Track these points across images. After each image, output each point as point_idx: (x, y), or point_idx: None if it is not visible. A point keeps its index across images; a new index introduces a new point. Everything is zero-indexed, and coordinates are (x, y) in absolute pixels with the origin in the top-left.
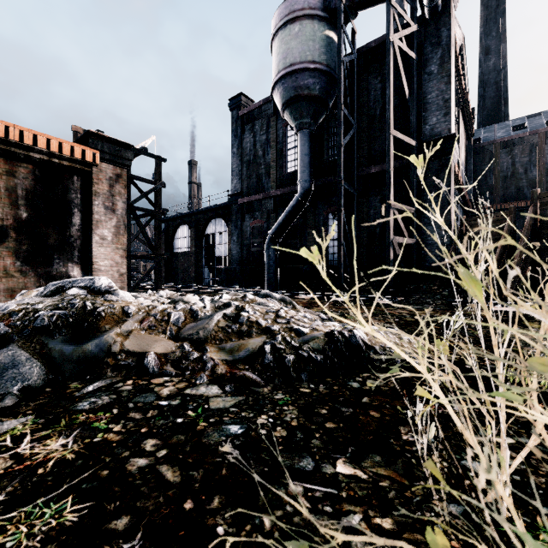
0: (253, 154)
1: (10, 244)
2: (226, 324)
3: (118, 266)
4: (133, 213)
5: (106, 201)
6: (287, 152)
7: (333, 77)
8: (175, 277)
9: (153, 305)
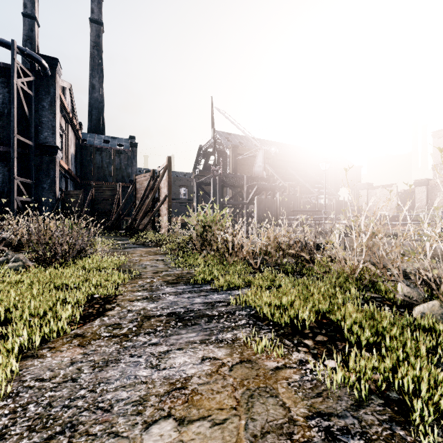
0: None
1: None
2: None
3: None
4: None
5: None
6: None
7: None
8: None
9: None
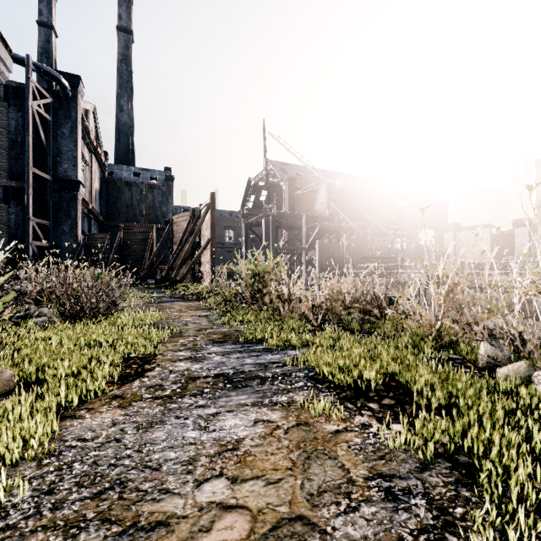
0: None
1: None
2: None
3: None
4: None
5: None
6: None
7: None
8: None
9: None
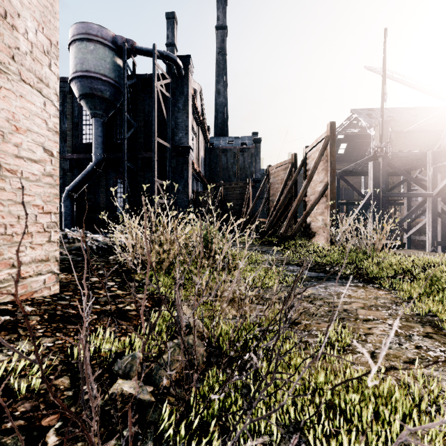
0: None
1: None
2: (61, 239)
3: None
4: None
5: None
6: (82, 127)
7: (120, 89)
8: None
9: None
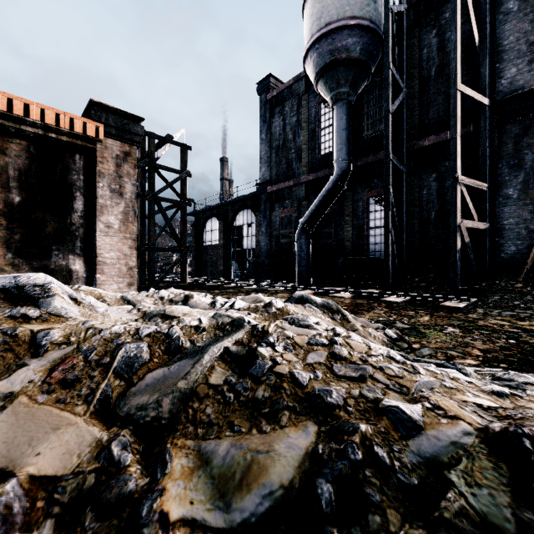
0: (282, 138)
1: (0, 233)
2: (225, 376)
3: (126, 259)
4: (157, 204)
5: (112, 183)
6: (320, 133)
7: (377, 34)
8: (204, 271)
9: (97, 327)
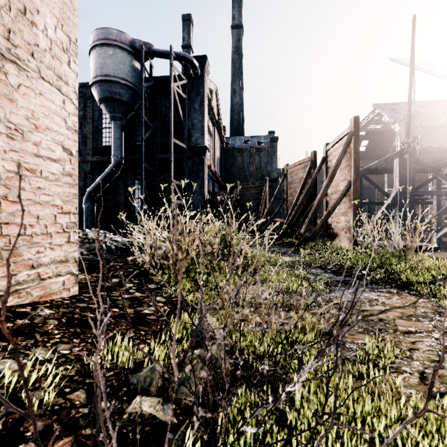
0: None
1: None
2: (81, 239)
3: None
4: None
5: None
6: (102, 130)
7: (138, 92)
8: None
9: None
